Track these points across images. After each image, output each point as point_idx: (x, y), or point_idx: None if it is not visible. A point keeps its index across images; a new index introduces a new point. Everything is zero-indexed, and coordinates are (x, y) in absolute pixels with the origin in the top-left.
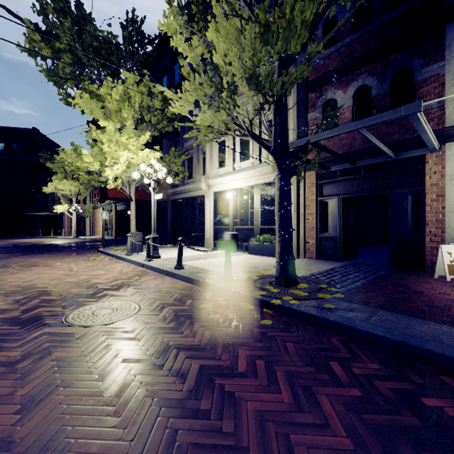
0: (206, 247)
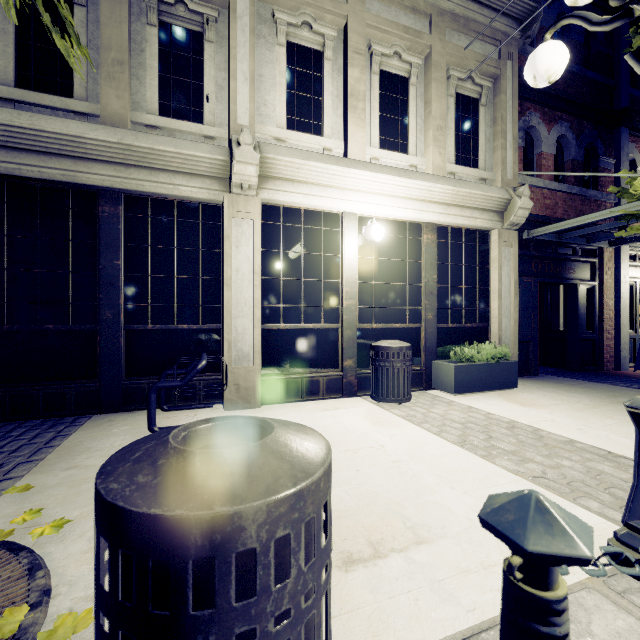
0: (237, 407)
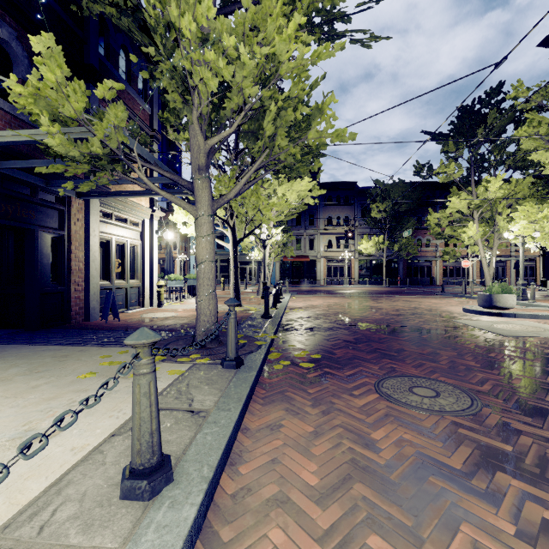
0: None
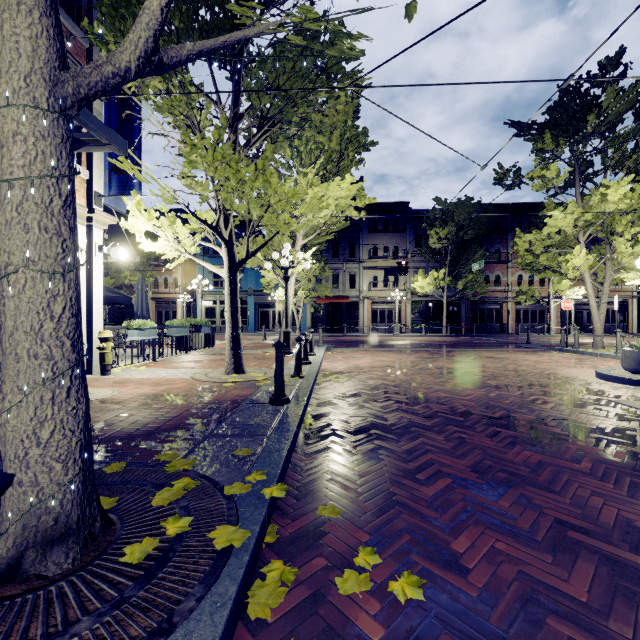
0: None
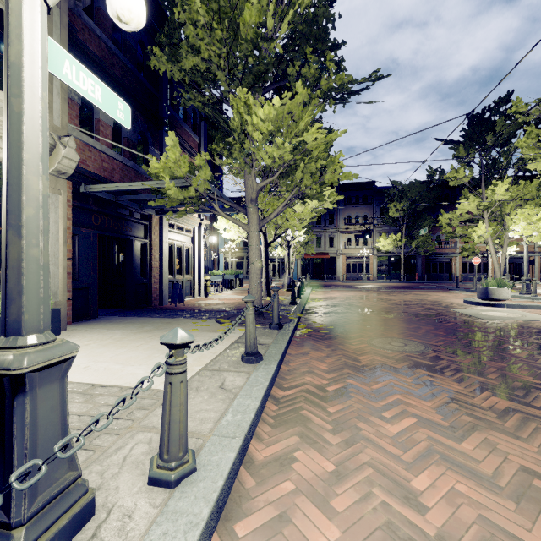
0: None
